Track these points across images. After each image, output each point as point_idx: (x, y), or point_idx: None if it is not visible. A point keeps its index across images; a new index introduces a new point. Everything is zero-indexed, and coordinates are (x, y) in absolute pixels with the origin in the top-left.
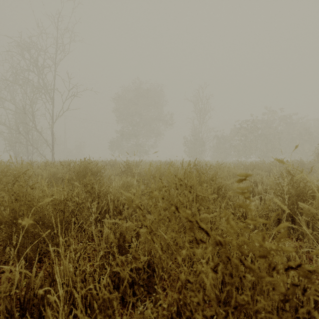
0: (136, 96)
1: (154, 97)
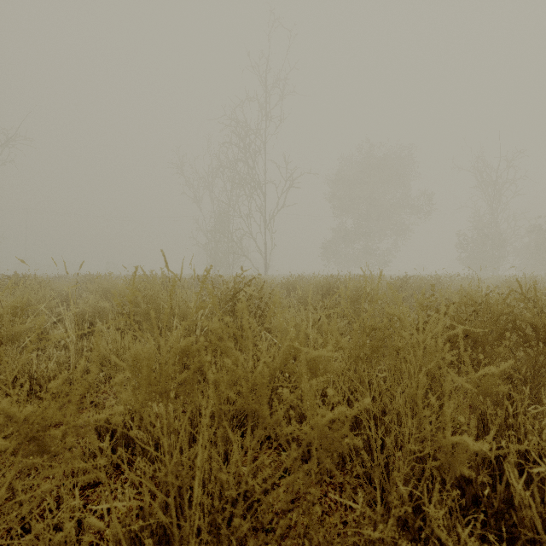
0: (366, 171)
1: (396, 168)
